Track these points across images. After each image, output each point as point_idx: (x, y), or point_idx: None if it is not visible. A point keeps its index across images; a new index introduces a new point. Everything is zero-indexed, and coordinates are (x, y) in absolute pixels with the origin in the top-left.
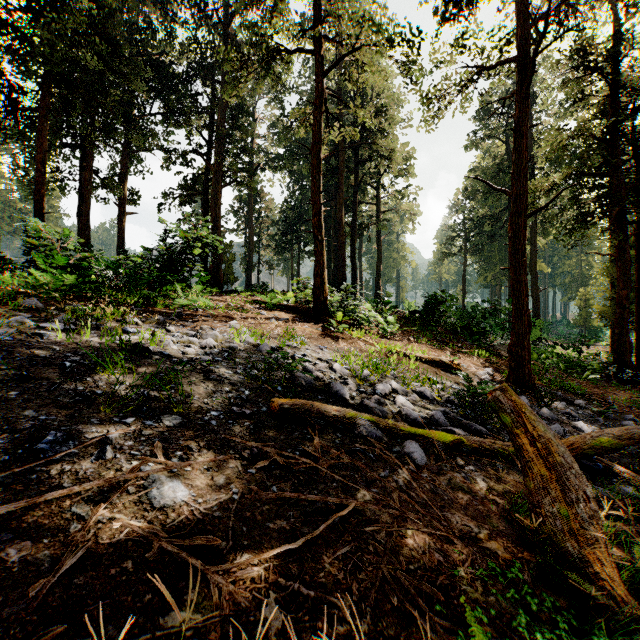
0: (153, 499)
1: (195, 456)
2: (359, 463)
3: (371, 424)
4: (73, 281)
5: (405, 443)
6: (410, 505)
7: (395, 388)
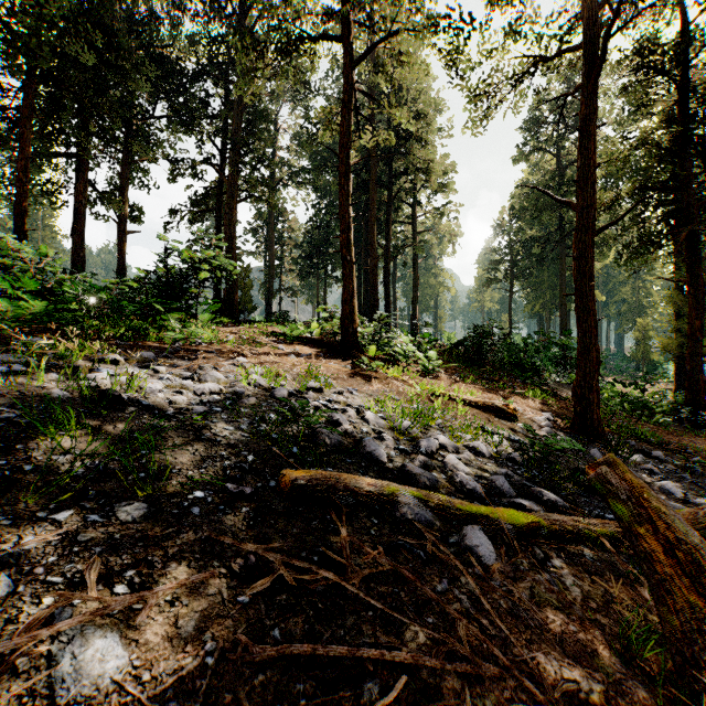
0: (59, 683)
1: (155, 577)
2: (405, 571)
3: (418, 501)
4: (42, 309)
5: (465, 530)
6: (484, 644)
7: (443, 443)
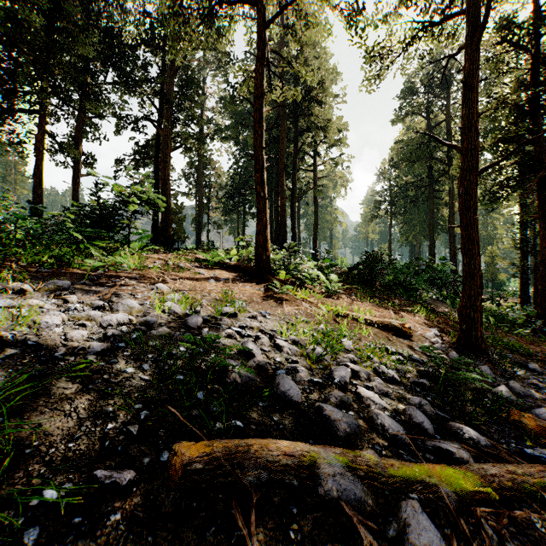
0: None
1: None
2: None
3: (343, 468)
4: None
5: (405, 513)
6: None
7: (355, 371)
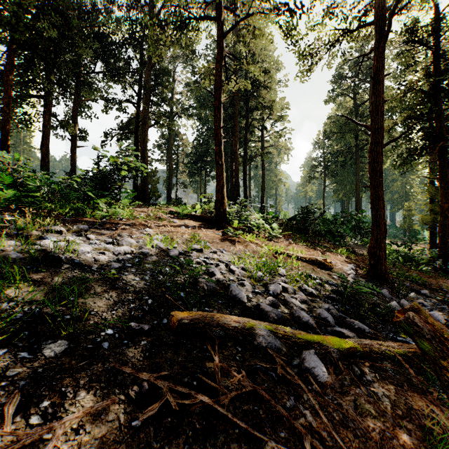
0: None
1: (66, 407)
2: (262, 392)
3: (269, 333)
4: (12, 195)
5: (304, 355)
6: None
7: (284, 287)
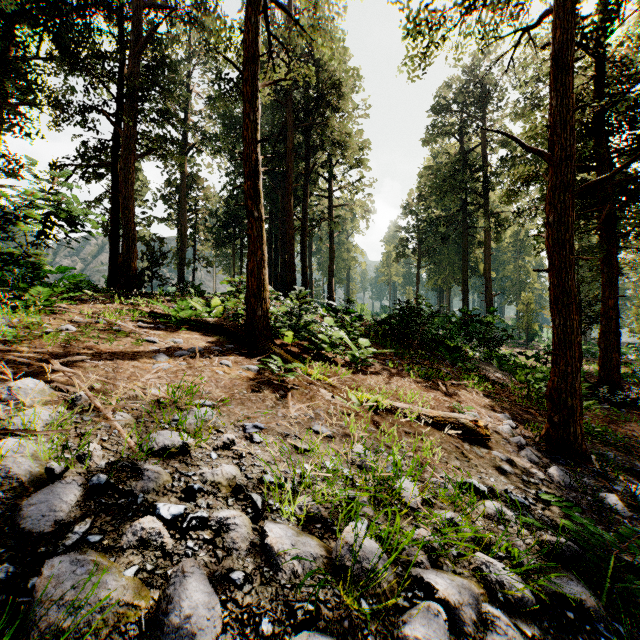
0: None
1: None
2: None
3: None
4: None
5: None
6: None
7: (449, 603)
